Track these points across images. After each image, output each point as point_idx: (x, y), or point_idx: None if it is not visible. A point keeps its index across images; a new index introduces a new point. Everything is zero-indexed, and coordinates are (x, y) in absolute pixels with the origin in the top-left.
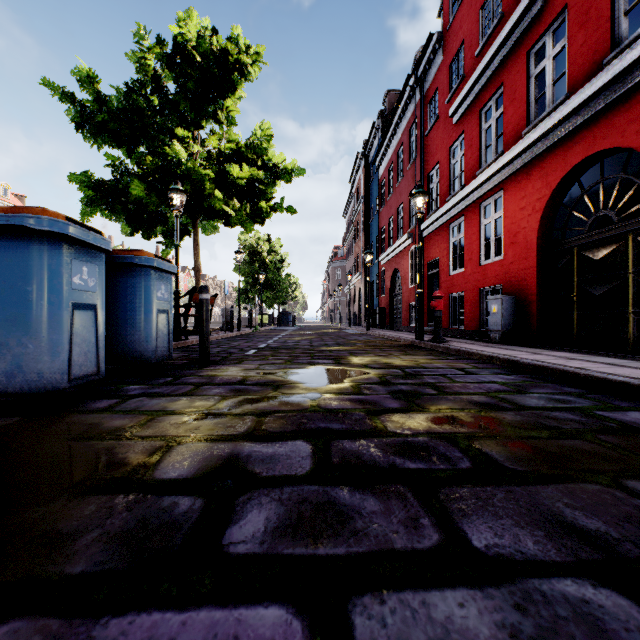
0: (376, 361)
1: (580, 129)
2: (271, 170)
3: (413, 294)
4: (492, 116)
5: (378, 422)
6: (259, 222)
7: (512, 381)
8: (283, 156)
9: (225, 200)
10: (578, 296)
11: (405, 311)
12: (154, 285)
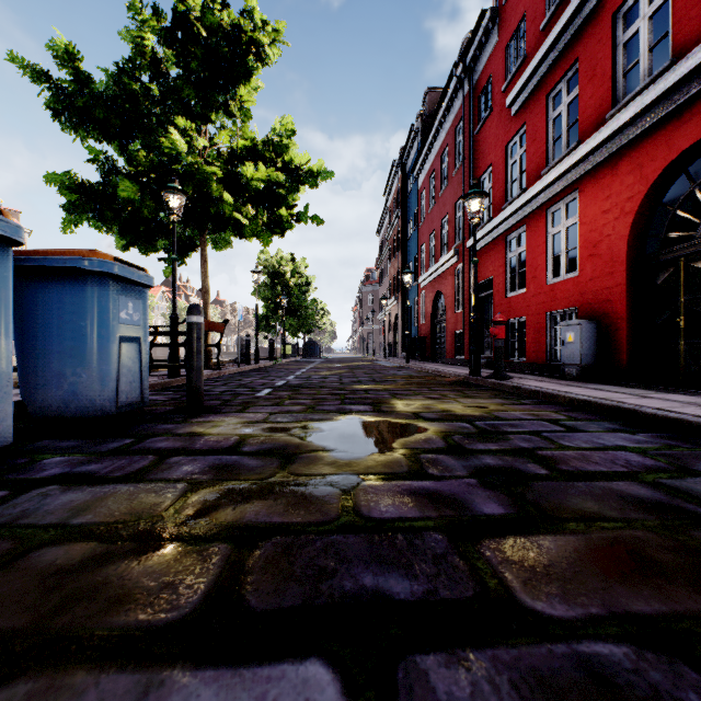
0: (429, 407)
1: (692, 102)
2: (293, 173)
3: (460, 320)
4: (563, 101)
5: (483, 568)
6: (278, 233)
7: (650, 446)
8: (307, 156)
9: (236, 205)
10: (686, 320)
11: (450, 340)
12: (114, 301)
